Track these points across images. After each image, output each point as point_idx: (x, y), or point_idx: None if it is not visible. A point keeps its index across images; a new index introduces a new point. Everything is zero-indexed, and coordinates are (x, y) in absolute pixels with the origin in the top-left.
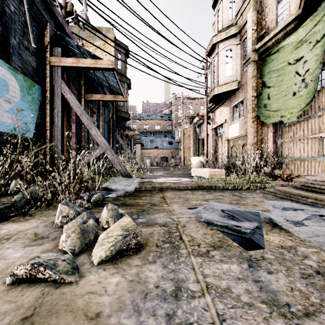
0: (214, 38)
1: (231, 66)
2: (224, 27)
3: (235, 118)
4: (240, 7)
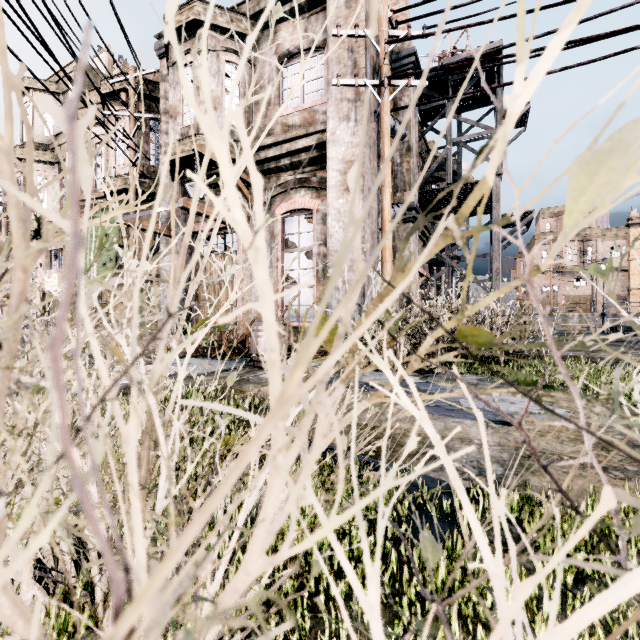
0: (17, 149)
1: (47, 199)
2: (36, 140)
3: (54, 266)
4: (60, 133)
